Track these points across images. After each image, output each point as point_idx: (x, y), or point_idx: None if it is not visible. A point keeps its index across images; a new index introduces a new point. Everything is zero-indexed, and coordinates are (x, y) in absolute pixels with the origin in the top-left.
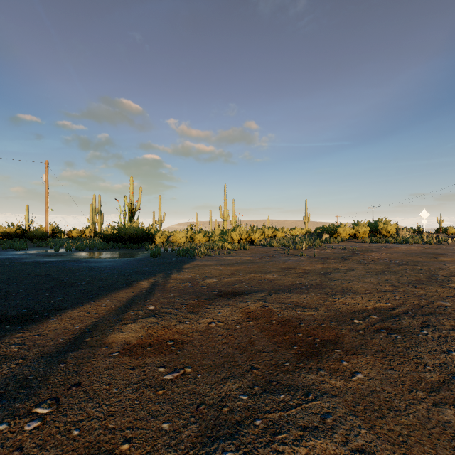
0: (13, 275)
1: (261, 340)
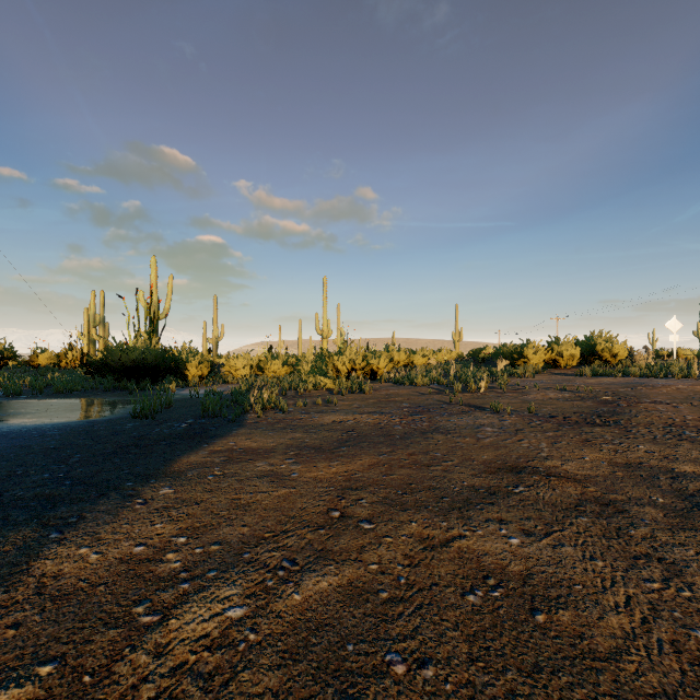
0: None
1: None
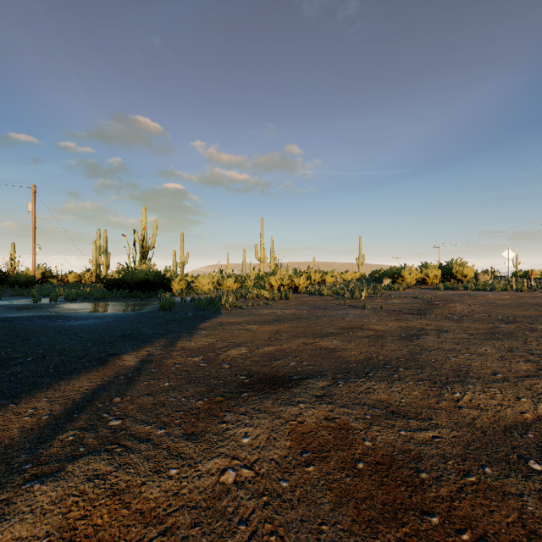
0: None
1: None
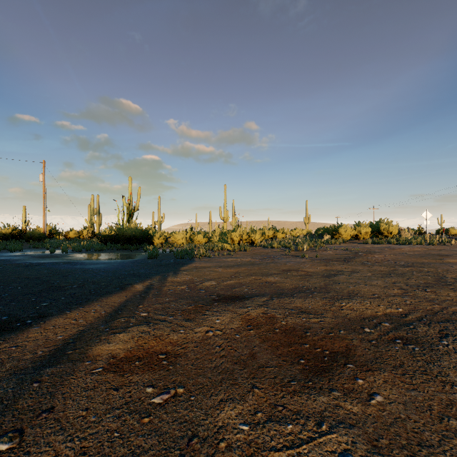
0: (1, 278)
1: (264, 352)
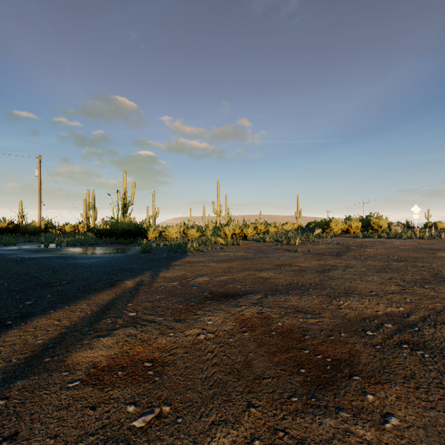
0: None
1: (260, 359)
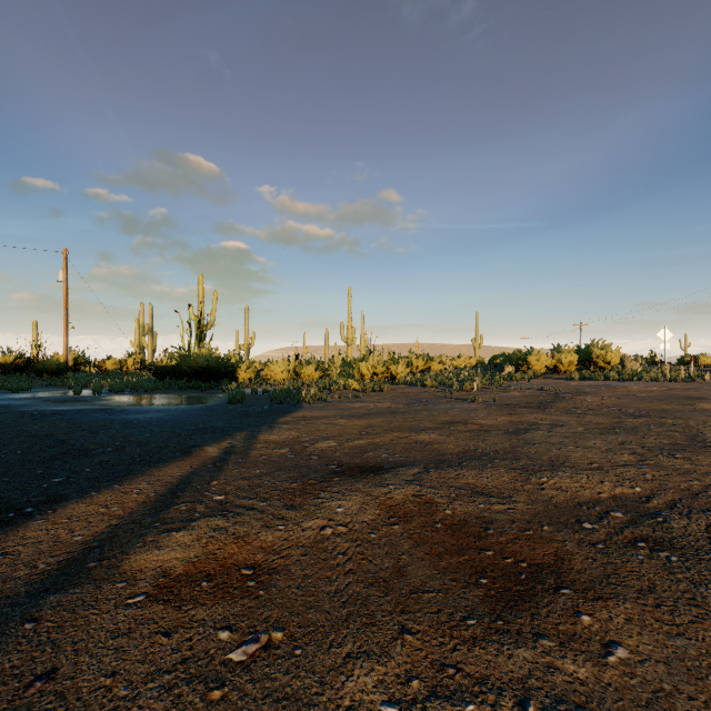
0: None
1: (418, 564)
